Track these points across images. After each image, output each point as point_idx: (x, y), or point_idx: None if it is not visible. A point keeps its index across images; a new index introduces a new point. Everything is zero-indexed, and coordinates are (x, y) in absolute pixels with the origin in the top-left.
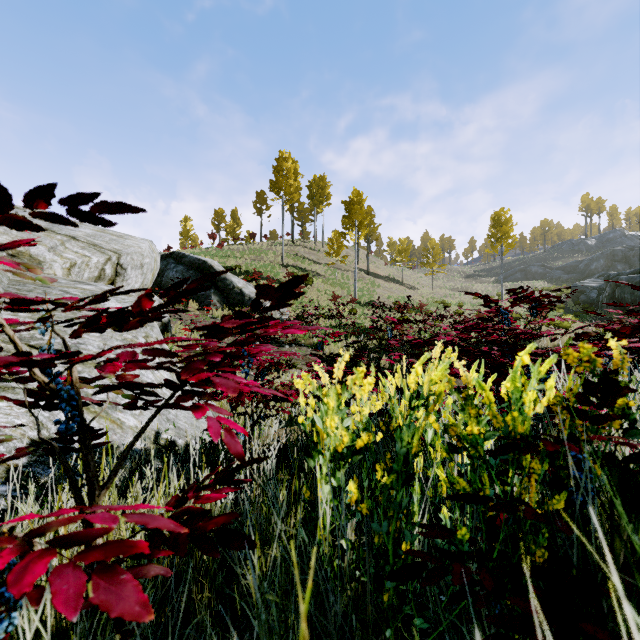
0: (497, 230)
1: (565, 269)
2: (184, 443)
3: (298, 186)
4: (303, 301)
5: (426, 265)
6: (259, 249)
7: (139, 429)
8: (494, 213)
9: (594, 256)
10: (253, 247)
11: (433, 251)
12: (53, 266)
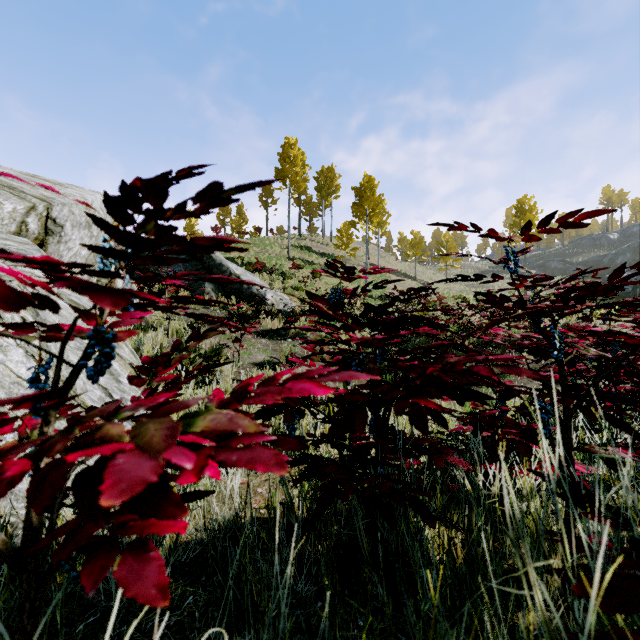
0: (520, 219)
1: (587, 264)
2: None
3: (305, 178)
4: None
5: (440, 259)
6: (264, 242)
7: None
8: (517, 200)
9: (619, 250)
10: (258, 240)
11: (447, 245)
12: None
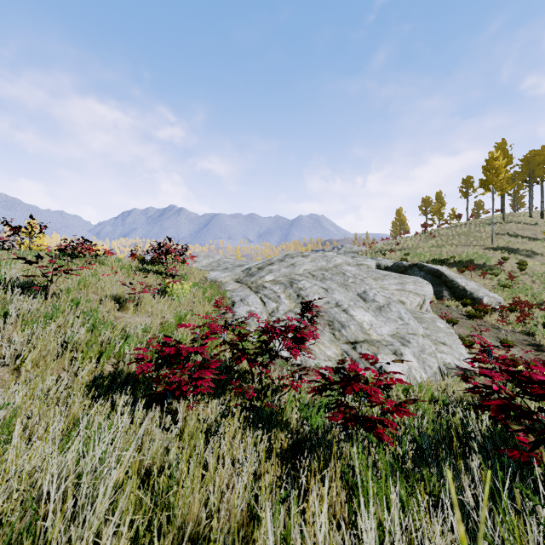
0: None
1: None
2: (476, 371)
3: (509, 163)
4: (515, 288)
5: None
6: (467, 233)
7: (466, 365)
8: None
9: None
10: (461, 231)
11: None
12: (407, 303)
